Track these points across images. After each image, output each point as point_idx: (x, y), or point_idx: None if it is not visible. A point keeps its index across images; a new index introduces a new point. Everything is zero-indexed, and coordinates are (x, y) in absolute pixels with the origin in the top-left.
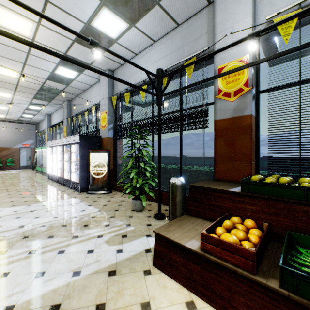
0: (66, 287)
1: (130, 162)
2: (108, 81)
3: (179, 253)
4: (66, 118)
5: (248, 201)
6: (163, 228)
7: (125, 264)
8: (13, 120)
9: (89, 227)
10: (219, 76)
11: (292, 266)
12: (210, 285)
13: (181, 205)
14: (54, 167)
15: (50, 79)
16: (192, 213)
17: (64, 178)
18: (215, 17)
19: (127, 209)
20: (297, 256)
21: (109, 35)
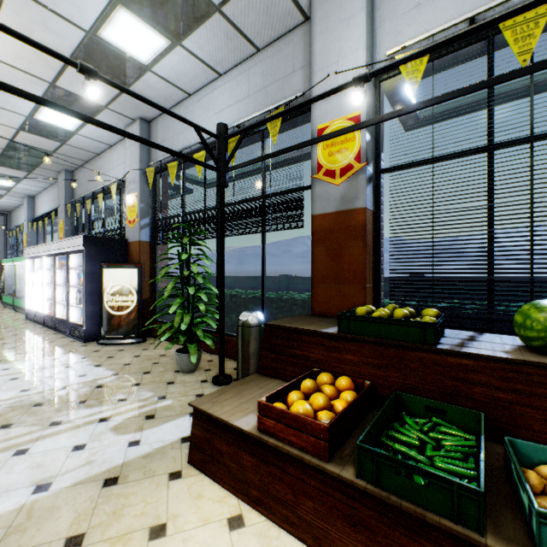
0: (15, 513)
1: (169, 286)
2: None
3: (227, 437)
4: (62, 204)
5: (347, 347)
6: (209, 398)
7: (139, 464)
8: None
9: (88, 405)
10: (312, 143)
11: (385, 444)
12: (270, 486)
13: (257, 359)
14: (36, 297)
15: (26, 129)
16: (265, 371)
17: (56, 316)
18: (312, 43)
19: (167, 370)
20: (398, 429)
21: (136, 56)
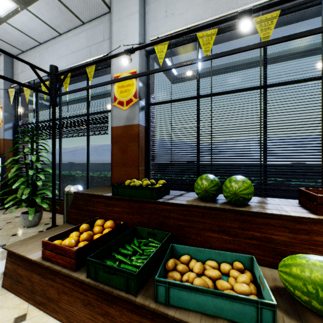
0: None
1: (13, 170)
2: (4, 68)
3: (26, 266)
4: None
5: (116, 203)
6: (20, 242)
7: None
8: None
9: None
10: (105, 84)
11: (113, 256)
12: (46, 292)
13: None
14: None
15: None
16: (72, 221)
17: None
18: (112, 25)
19: (16, 226)
20: (126, 247)
21: None
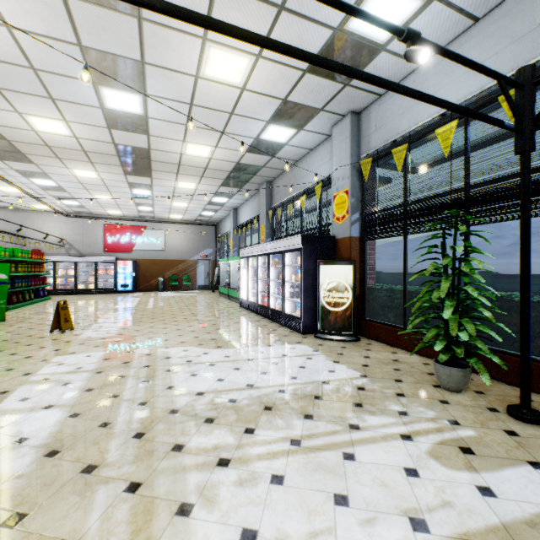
0: None
1: (442, 285)
2: (351, 134)
3: None
4: (264, 211)
5: None
6: None
7: (533, 537)
8: (190, 222)
9: (368, 411)
10: None
11: None
12: None
13: None
14: (249, 290)
15: (250, 150)
16: None
17: (269, 307)
18: None
19: (421, 381)
20: None
21: (375, 38)
